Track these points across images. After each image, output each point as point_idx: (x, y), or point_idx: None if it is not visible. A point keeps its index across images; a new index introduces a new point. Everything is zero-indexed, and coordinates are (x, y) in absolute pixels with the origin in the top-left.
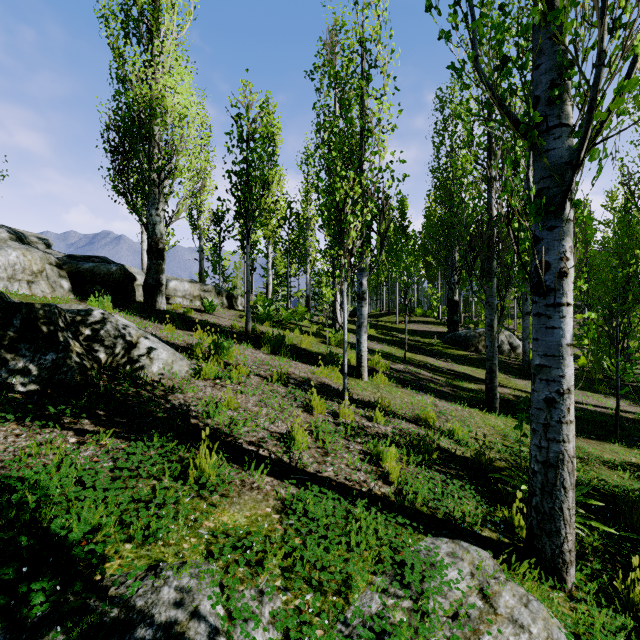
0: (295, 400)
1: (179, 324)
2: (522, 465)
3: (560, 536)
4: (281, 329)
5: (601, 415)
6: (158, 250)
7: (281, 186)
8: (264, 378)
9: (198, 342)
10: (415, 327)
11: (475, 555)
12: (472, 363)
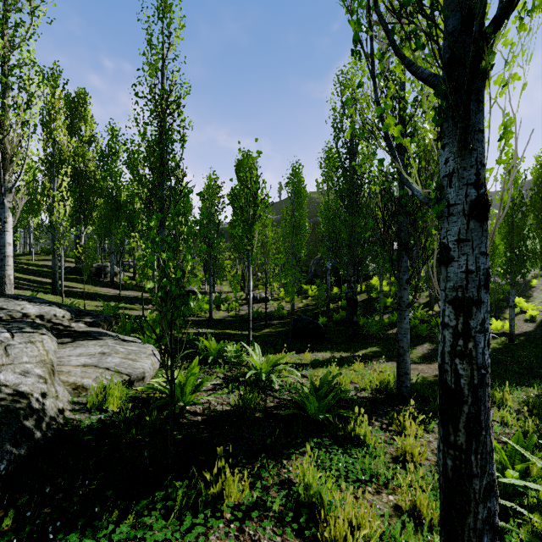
0: None
1: None
2: None
3: None
4: None
5: (128, 297)
6: None
7: None
8: None
9: None
10: (50, 263)
11: None
12: (76, 281)
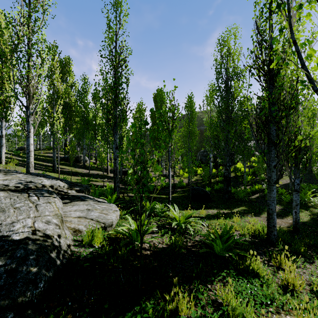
0: None
1: None
2: None
3: None
4: None
5: (93, 174)
6: None
7: None
8: None
9: None
10: (50, 155)
11: None
12: (65, 165)
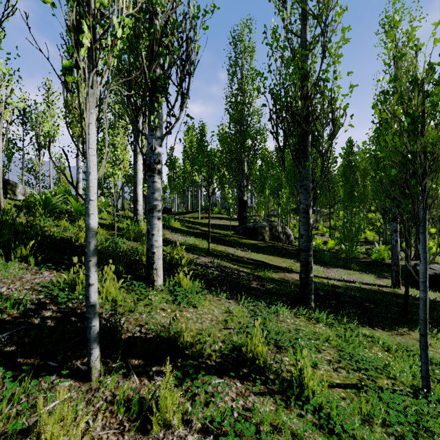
0: None
1: None
2: None
3: None
4: (61, 220)
5: (373, 293)
6: None
7: None
8: None
9: None
10: (214, 222)
11: None
12: (263, 251)
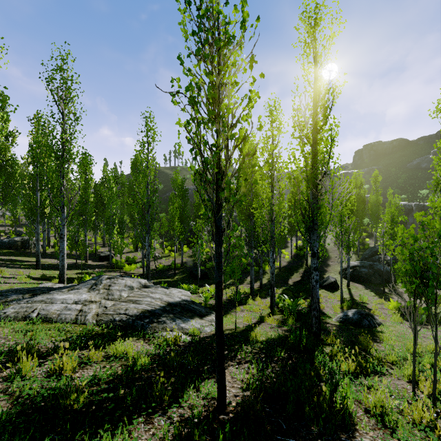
0: None
1: None
2: (54, 276)
3: (65, 276)
4: None
5: (73, 264)
6: None
7: None
8: None
9: None
10: None
11: (51, 283)
12: (18, 255)
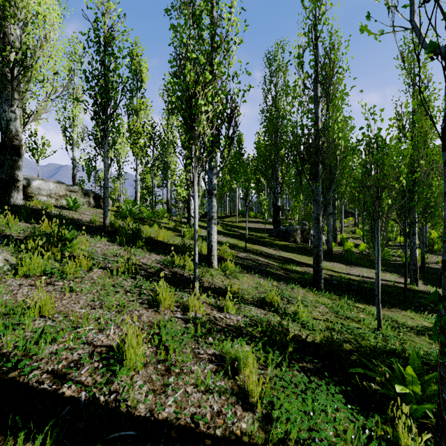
0: (141, 294)
1: (26, 217)
2: (364, 345)
3: None
4: (142, 225)
5: (387, 286)
6: (13, 146)
7: (147, 114)
8: (110, 271)
9: (37, 234)
10: (250, 225)
11: None
12: (293, 250)
